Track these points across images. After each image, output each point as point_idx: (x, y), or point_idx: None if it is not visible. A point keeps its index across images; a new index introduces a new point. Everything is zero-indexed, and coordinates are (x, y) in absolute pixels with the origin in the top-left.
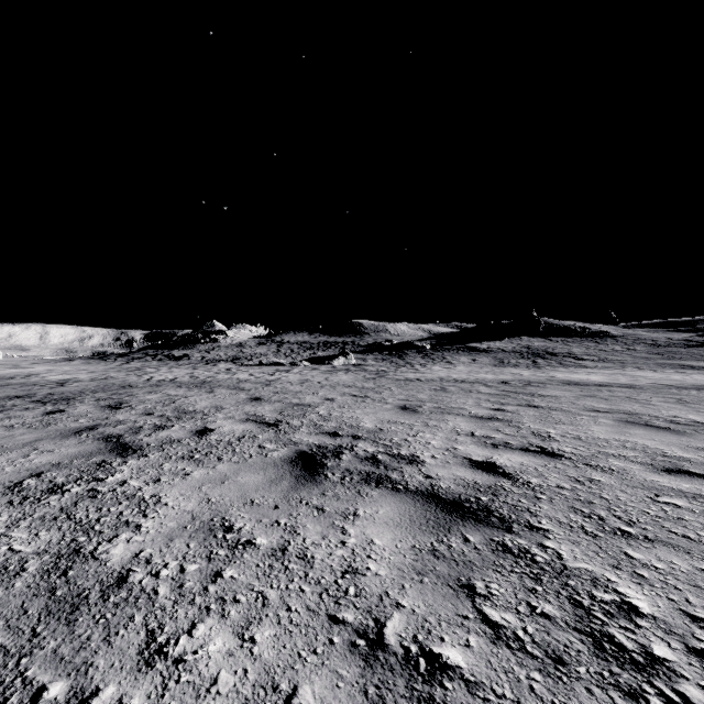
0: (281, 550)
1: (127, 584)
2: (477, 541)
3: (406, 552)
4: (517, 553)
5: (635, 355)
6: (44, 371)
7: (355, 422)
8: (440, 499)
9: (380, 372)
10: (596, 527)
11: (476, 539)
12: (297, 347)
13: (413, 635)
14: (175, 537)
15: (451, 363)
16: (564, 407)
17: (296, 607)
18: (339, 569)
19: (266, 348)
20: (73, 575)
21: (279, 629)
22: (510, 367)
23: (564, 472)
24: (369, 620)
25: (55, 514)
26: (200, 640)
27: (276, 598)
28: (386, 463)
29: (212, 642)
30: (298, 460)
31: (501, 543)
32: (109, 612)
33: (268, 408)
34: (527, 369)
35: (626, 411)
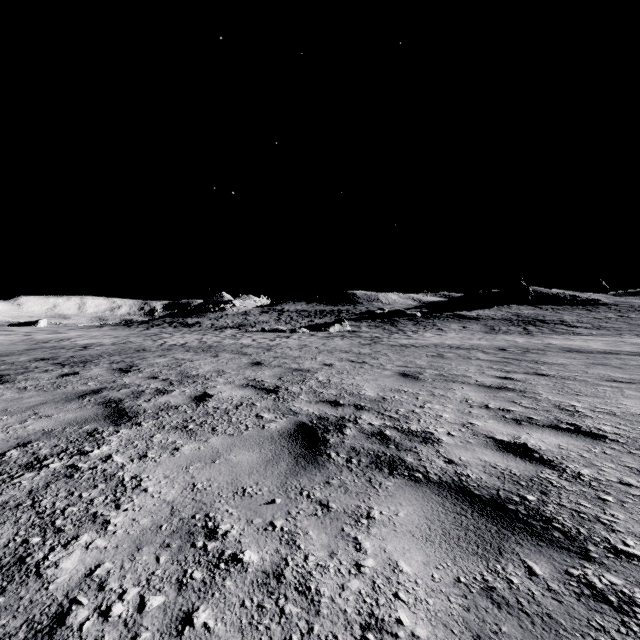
0: (275, 575)
1: (62, 630)
2: (548, 575)
3: (449, 591)
4: (617, 604)
5: (630, 323)
6: (76, 336)
7: (356, 390)
8: (474, 497)
9: (374, 338)
10: None
11: (545, 570)
12: (296, 315)
13: None
14: (144, 543)
15: (442, 330)
16: (578, 376)
17: None
18: (356, 619)
19: (268, 316)
20: None
21: None
22: (502, 334)
23: (619, 460)
24: None
25: (20, 499)
26: None
27: None
28: (397, 441)
29: None
30: (297, 434)
31: (584, 581)
32: None
33: (268, 373)
34: (519, 335)
35: None
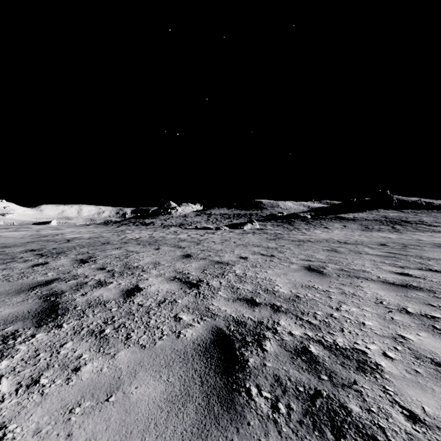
0: None
1: None
2: None
3: None
4: None
5: None
6: (68, 232)
7: (270, 286)
8: None
9: (277, 234)
10: None
11: None
12: (220, 217)
13: None
14: None
15: (328, 228)
16: None
17: None
18: None
19: (201, 217)
20: None
21: None
22: (376, 232)
23: None
24: None
25: None
26: None
27: None
28: (327, 366)
29: None
30: (213, 348)
31: None
32: None
33: (194, 265)
34: (390, 233)
35: None
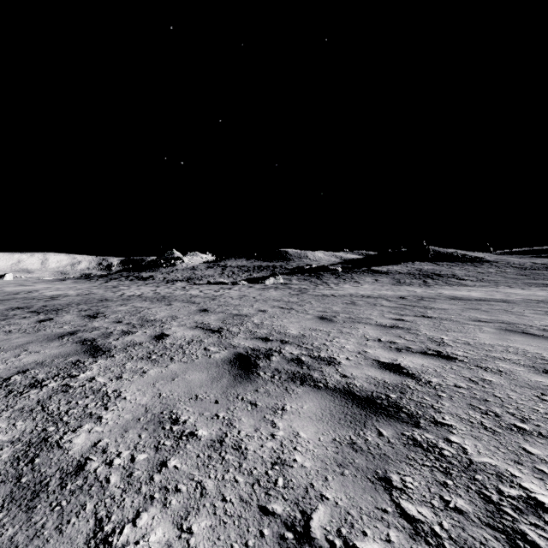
0: (218, 441)
1: (83, 472)
2: (390, 435)
3: (328, 445)
4: (426, 447)
5: (506, 276)
6: (42, 288)
7: (283, 330)
8: (355, 396)
9: (302, 289)
10: (494, 423)
11: (389, 433)
12: (237, 269)
13: (336, 528)
14: (129, 428)
15: (358, 282)
16: (453, 318)
17: (230, 498)
18: (269, 460)
19: (213, 270)
20: (38, 463)
21: (215, 520)
22: (406, 286)
23: (459, 373)
24: (296, 512)
25: (32, 406)
26: (142, 530)
27: (213, 488)
28: (309, 364)
29: (153, 533)
30: (236, 361)
31: (411, 438)
32: (64, 499)
33: (213, 318)
34: (419, 287)
35: (504, 321)
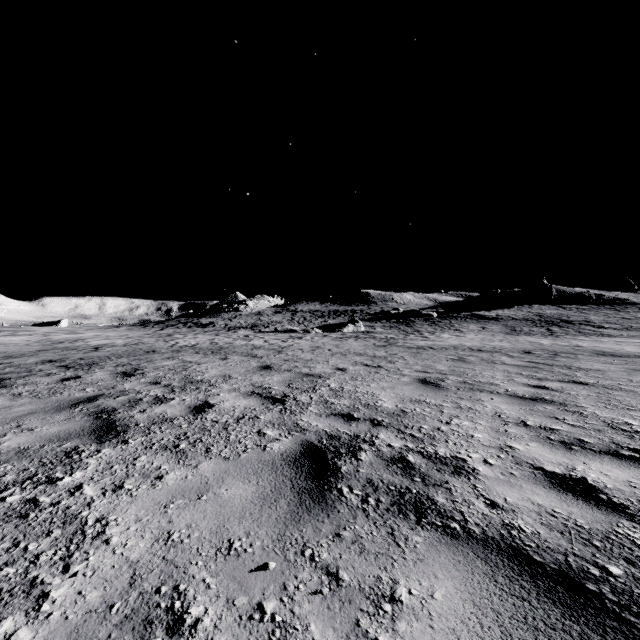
0: None
1: None
2: None
3: None
4: None
5: None
6: (91, 336)
7: (372, 400)
8: (535, 566)
9: (389, 339)
10: None
11: None
12: (309, 315)
13: None
14: (82, 638)
15: (460, 331)
16: (622, 385)
17: None
18: None
19: (282, 316)
20: None
21: None
22: (524, 336)
23: None
24: None
25: None
26: None
27: None
28: (422, 471)
29: None
30: (303, 458)
31: None
32: None
33: (277, 379)
34: (543, 337)
35: None
